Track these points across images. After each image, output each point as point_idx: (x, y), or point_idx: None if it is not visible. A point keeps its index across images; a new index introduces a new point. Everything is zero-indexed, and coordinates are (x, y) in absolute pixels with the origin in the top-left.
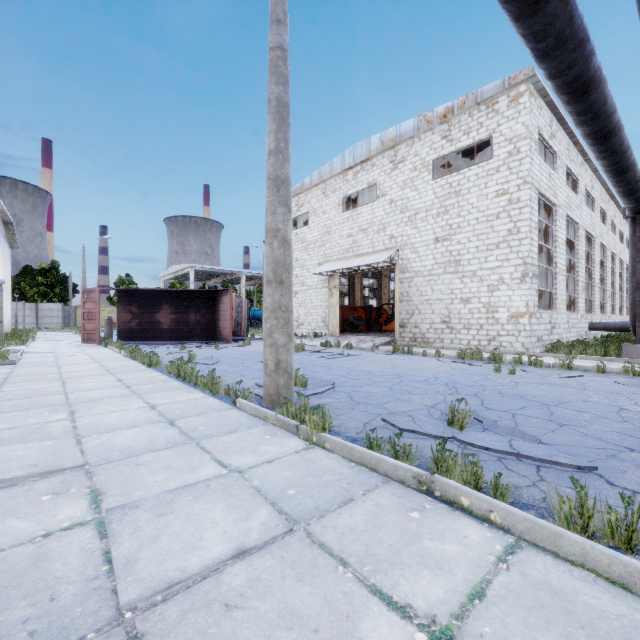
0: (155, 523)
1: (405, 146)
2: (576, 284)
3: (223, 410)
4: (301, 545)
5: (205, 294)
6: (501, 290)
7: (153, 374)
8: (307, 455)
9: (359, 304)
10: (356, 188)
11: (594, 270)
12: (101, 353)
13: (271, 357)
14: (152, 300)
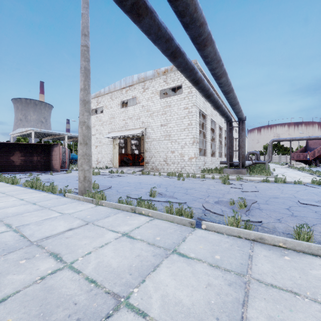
0: (38, 227)
1: (148, 82)
2: (215, 146)
3: (59, 198)
4: (90, 226)
5: (43, 146)
6: (186, 148)
7: (16, 187)
8: (95, 208)
9: (129, 152)
10: (127, 98)
11: (222, 140)
12: None
13: (82, 175)
14: (8, 149)
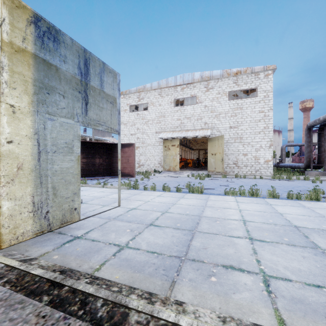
0: None
1: (213, 82)
2: None
3: None
4: None
5: (105, 146)
6: (261, 151)
7: (228, 197)
8: None
9: None
10: (183, 96)
11: None
12: (86, 188)
13: None
14: None
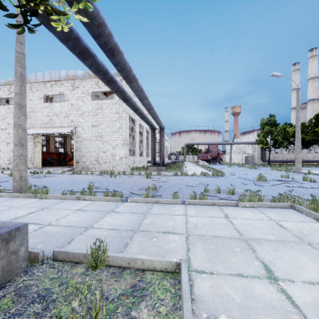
0: None
1: (79, 81)
2: (143, 147)
3: None
4: (47, 210)
5: None
6: (117, 148)
7: None
8: (42, 201)
9: (53, 151)
10: (52, 92)
11: (149, 142)
12: None
13: (17, 175)
14: None
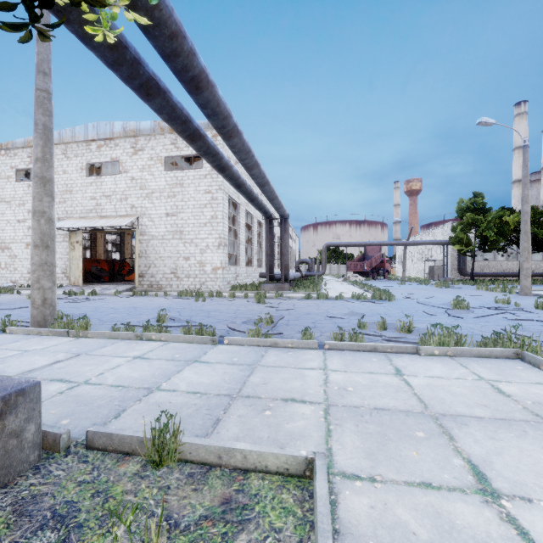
0: (2, 365)
1: (144, 139)
2: (252, 250)
3: None
4: (85, 356)
5: None
6: (208, 253)
7: None
8: (78, 341)
9: (102, 257)
10: (100, 159)
11: (263, 242)
12: None
13: (39, 296)
14: None
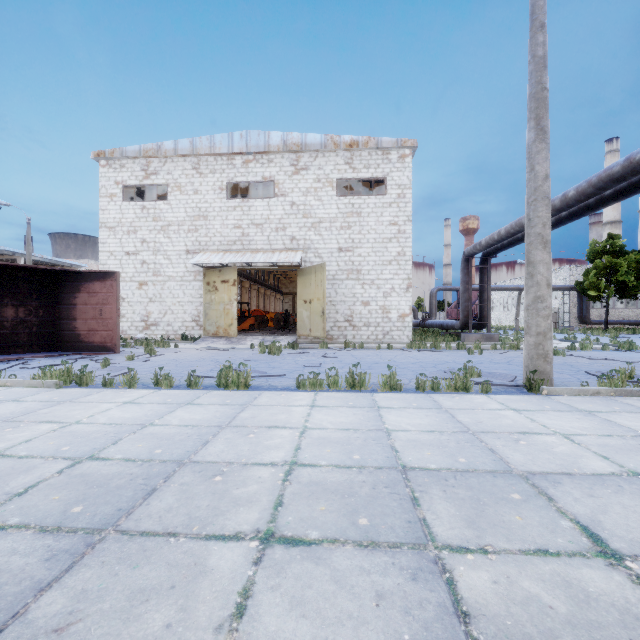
0: None
1: (309, 156)
2: None
3: (551, 398)
4: None
5: (37, 275)
6: (393, 296)
7: (301, 394)
8: None
9: None
10: (247, 177)
11: None
12: None
13: (551, 348)
14: None
